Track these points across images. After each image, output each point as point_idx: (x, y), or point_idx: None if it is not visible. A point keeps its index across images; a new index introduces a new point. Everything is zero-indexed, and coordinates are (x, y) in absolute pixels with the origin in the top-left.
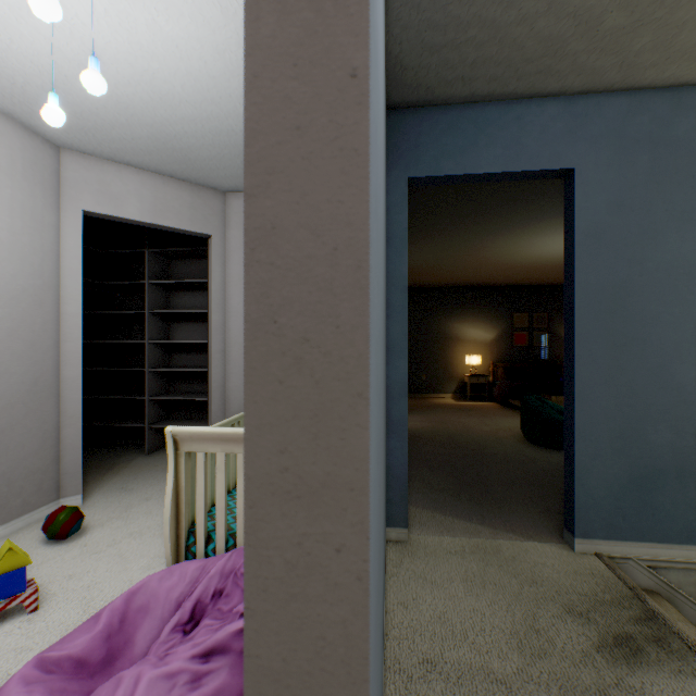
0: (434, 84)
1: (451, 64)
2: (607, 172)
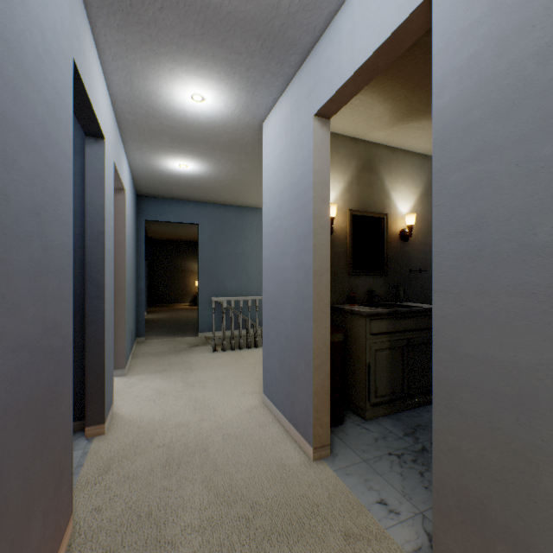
0: (153, 194)
1: (158, 193)
2: (208, 226)
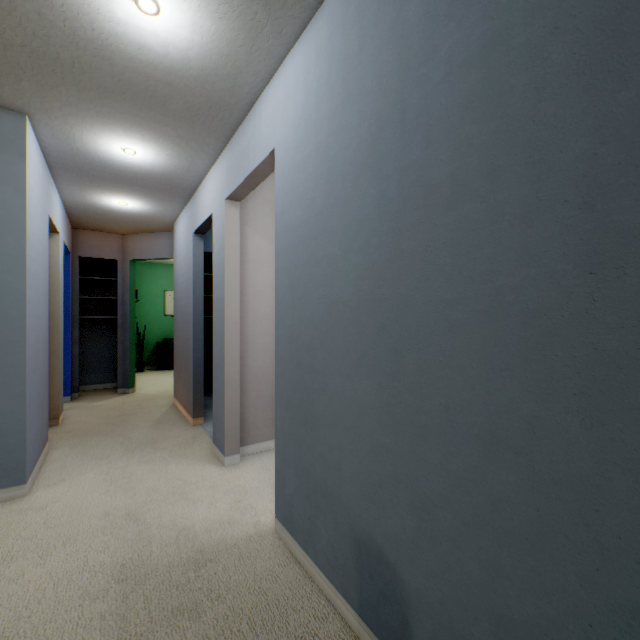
0: None
1: None
2: None
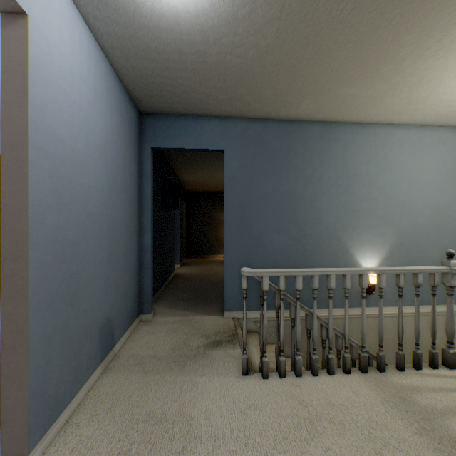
0: (158, 107)
1: (162, 102)
2: (238, 152)
